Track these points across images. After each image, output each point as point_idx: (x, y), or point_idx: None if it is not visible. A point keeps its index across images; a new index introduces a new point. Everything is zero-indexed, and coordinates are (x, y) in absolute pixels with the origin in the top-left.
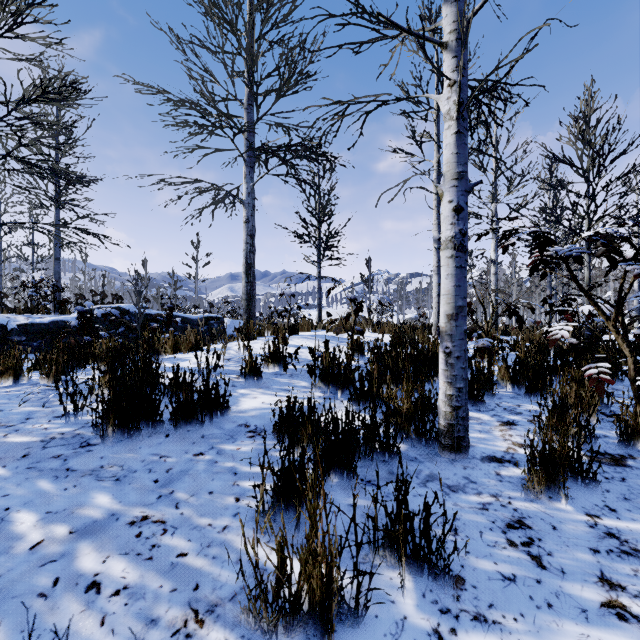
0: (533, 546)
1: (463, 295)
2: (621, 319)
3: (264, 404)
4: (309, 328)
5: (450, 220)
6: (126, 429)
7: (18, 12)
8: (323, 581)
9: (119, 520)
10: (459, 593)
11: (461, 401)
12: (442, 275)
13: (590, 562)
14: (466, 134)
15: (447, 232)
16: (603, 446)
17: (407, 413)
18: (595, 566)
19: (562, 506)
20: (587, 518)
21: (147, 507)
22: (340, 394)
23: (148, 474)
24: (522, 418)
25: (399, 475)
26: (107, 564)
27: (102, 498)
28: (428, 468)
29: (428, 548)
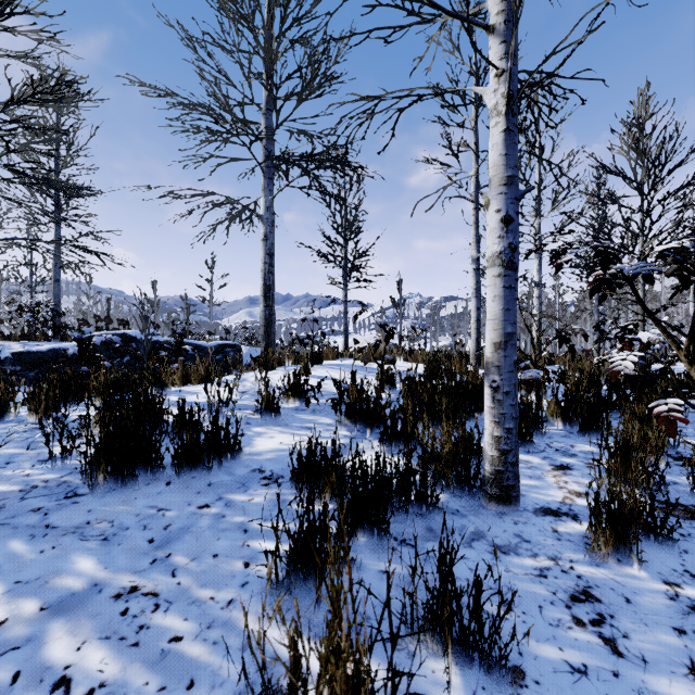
0: (605, 625)
1: (513, 320)
2: (692, 348)
3: (282, 445)
4: (334, 357)
5: (498, 233)
6: (120, 476)
7: (6, 1)
8: (349, 686)
9: (102, 592)
10: (519, 691)
11: (510, 444)
12: (488, 297)
13: (676, 647)
14: (516, 132)
15: (494, 247)
16: (674, 495)
17: (447, 457)
18: (683, 652)
19: (634, 572)
20: (666, 587)
21: (138, 575)
22: (369, 433)
23: (142, 532)
24: (577, 461)
25: (439, 532)
26: (82, 652)
27: (84, 563)
28: (473, 523)
29: (479, 633)
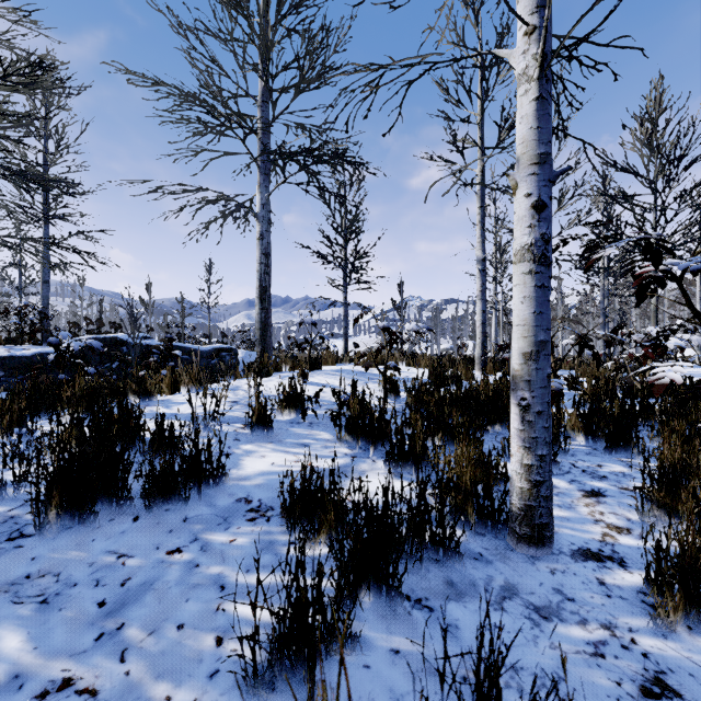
0: None
1: (546, 326)
2: None
3: (274, 466)
4: (334, 362)
5: (528, 221)
6: (78, 510)
7: None
8: None
9: (23, 689)
10: None
11: (544, 474)
12: (516, 298)
13: None
14: (550, 101)
15: (523, 238)
16: None
17: (466, 487)
18: None
19: None
20: None
21: (75, 659)
22: (372, 451)
23: (93, 590)
24: (609, 485)
25: (461, 587)
26: None
27: (9, 640)
28: (501, 573)
29: None
